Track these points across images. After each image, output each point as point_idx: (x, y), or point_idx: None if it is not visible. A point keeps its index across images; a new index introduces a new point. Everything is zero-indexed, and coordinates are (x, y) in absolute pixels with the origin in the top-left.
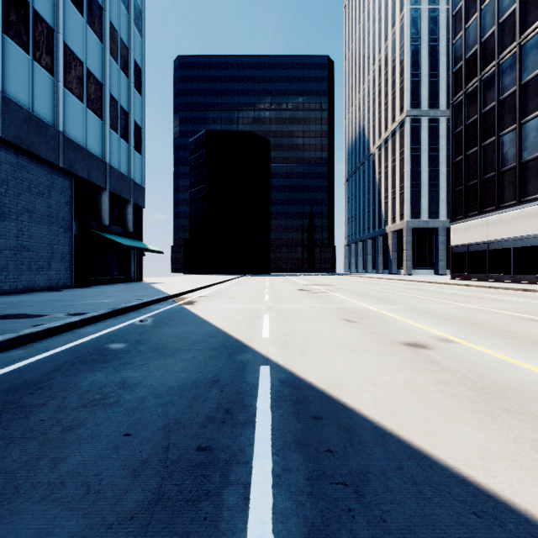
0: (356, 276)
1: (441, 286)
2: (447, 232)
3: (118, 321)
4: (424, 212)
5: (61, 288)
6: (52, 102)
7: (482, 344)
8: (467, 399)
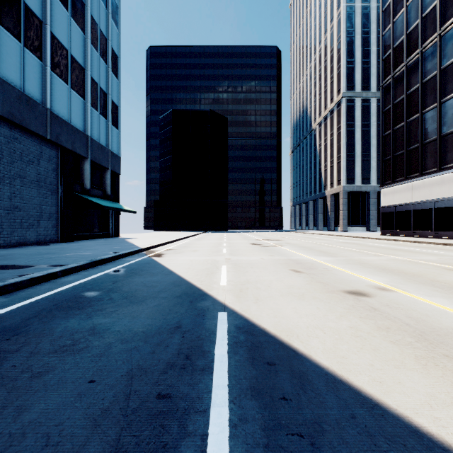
0: (300, 232)
1: (373, 241)
2: (377, 195)
3: (95, 271)
4: (357, 178)
5: (49, 243)
6: (41, 83)
7: (415, 292)
8: (409, 345)
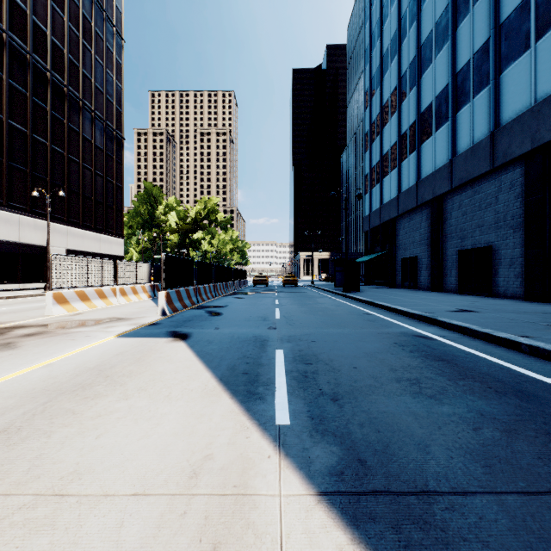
0: None
1: None
2: None
3: None
4: None
5: None
6: None
7: None
8: (115, 382)
